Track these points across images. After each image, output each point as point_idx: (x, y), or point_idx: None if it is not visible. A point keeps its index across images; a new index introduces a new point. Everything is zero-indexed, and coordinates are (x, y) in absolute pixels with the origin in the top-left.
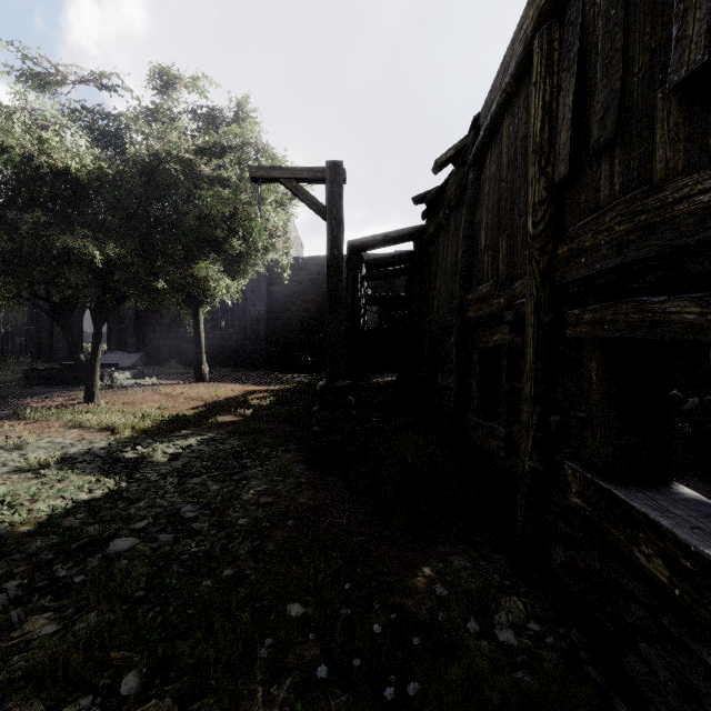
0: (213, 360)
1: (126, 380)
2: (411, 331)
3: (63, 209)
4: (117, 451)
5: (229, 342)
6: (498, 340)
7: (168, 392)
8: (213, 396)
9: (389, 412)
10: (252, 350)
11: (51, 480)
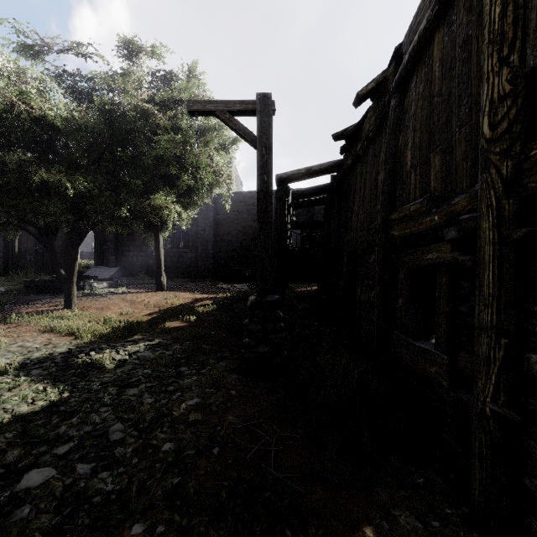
0: (173, 273)
1: (103, 289)
2: (331, 250)
3: (43, 150)
4: (73, 356)
5: (185, 259)
6: (434, 259)
7: (132, 299)
8: (168, 303)
9: (312, 319)
10: (203, 265)
11: (3, 388)
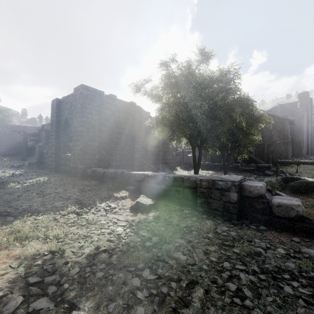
0: None
1: None
2: None
3: None
4: None
5: None
6: None
7: None
8: None
9: None
10: None
11: None
